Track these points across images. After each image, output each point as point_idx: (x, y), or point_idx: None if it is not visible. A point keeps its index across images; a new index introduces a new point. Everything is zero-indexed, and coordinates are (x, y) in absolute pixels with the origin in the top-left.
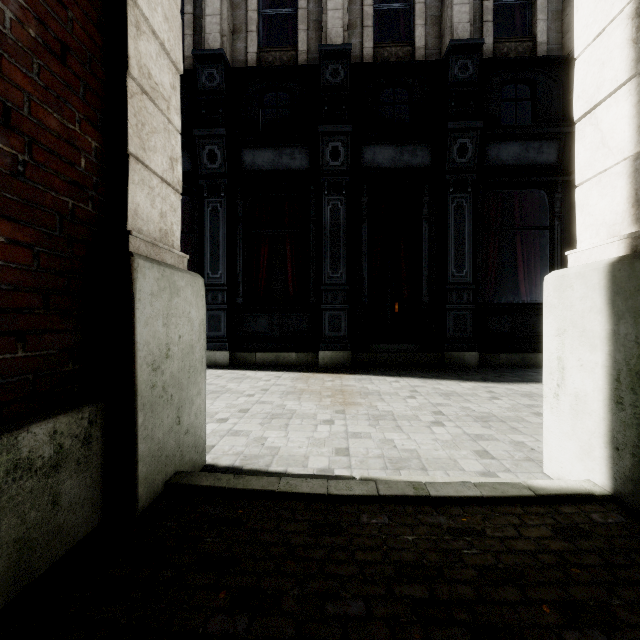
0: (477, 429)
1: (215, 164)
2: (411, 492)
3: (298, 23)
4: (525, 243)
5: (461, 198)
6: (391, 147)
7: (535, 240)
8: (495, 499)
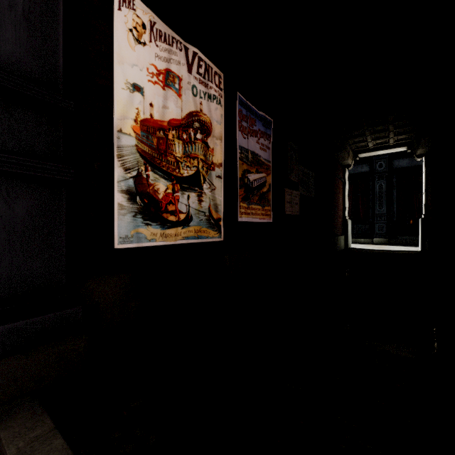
0: None
1: None
2: (387, 250)
3: None
4: None
5: None
6: (407, 159)
7: None
8: (400, 251)
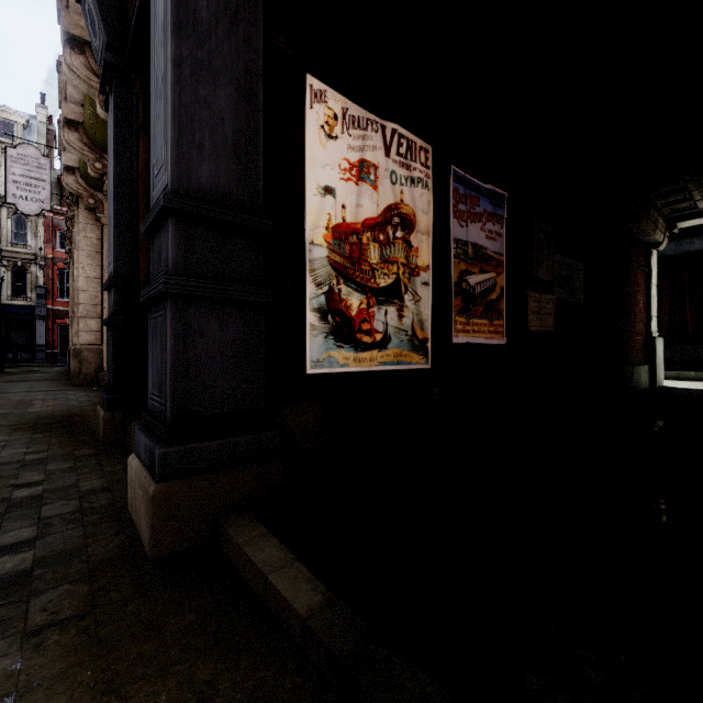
0: None
1: None
2: None
3: None
4: None
5: None
6: None
7: None
8: None
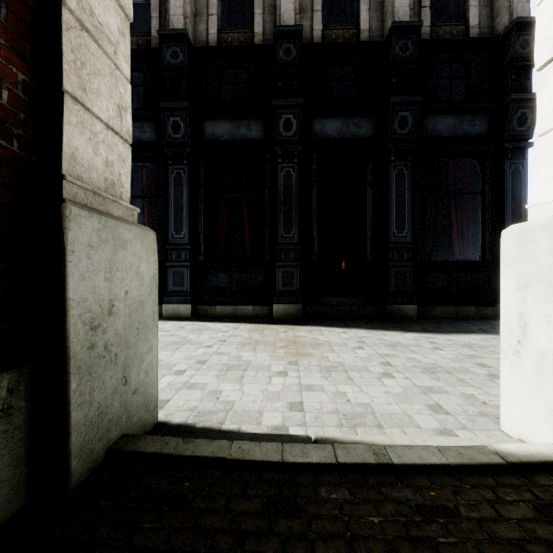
0: (426, 381)
1: (179, 134)
2: (372, 459)
3: (254, 7)
4: (459, 207)
5: (402, 166)
6: (338, 119)
7: (467, 204)
8: (463, 467)
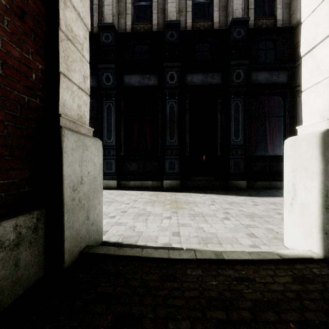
0: (247, 221)
1: (109, 83)
2: (214, 257)
3: (152, 9)
4: (270, 124)
5: (237, 100)
6: (201, 74)
7: (276, 122)
8: (260, 261)
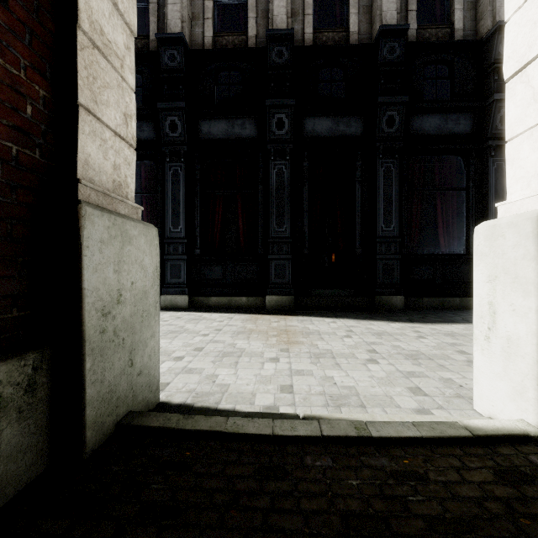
0: (408, 366)
1: (176, 133)
2: (353, 432)
3: (248, 11)
4: (444, 202)
5: (389, 163)
6: (329, 119)
7: (453, 199)
8: (434, 440)
